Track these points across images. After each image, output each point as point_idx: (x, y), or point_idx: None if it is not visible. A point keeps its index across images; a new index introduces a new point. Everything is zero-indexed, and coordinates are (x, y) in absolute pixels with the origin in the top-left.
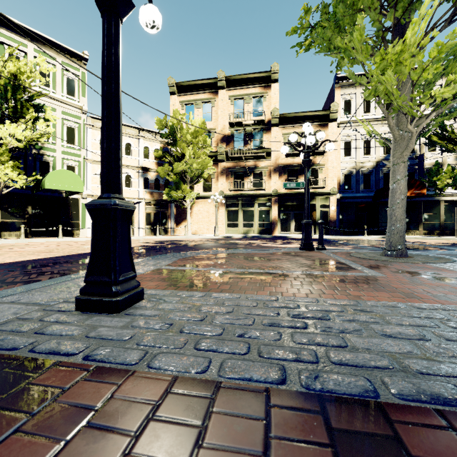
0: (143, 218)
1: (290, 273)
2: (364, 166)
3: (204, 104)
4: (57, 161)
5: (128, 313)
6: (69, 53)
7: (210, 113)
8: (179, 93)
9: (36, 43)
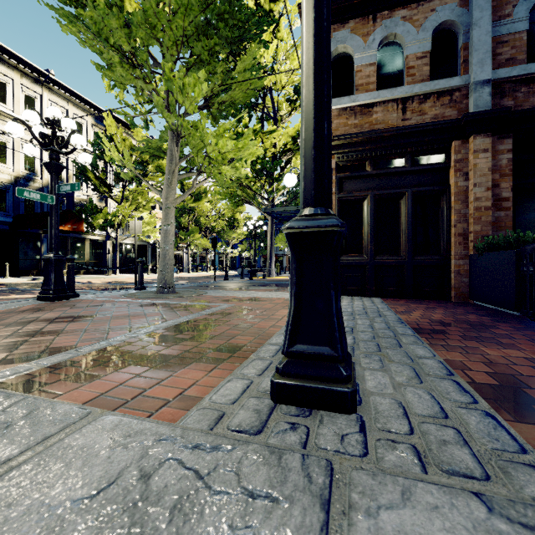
0: None
1: (195, 318)
2: None
3: None
4: None
5: None
6: None
7: None
8: None
9: None
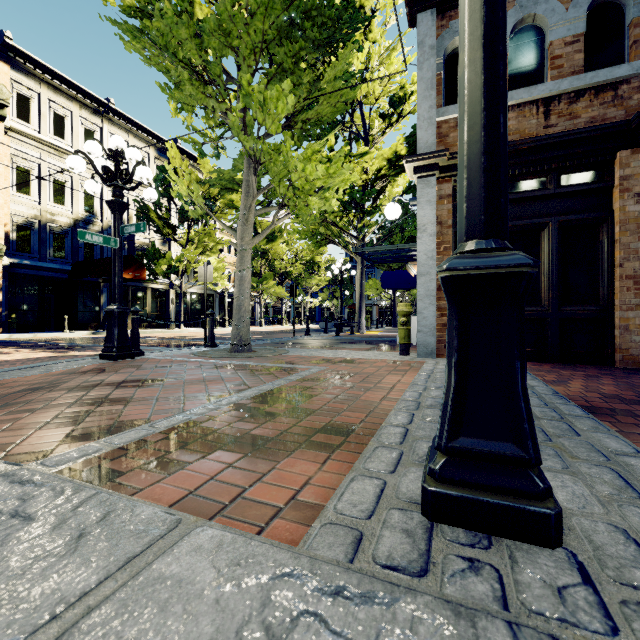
0: None
1: (283, 385)
2: (56, 221)
3: None
4: None
5: None
6: None
7: None
8: None
9: None
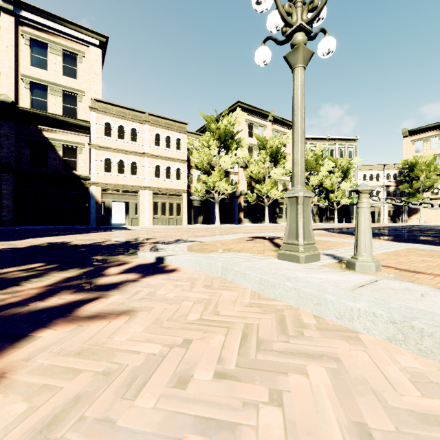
0: (386, 214)
1: None
2: None
3: (432, 138)
4: (345, 189)
5: None
6: (350, 140)
7: (437, 144)
8: (410, 135)
9: (339, 142)
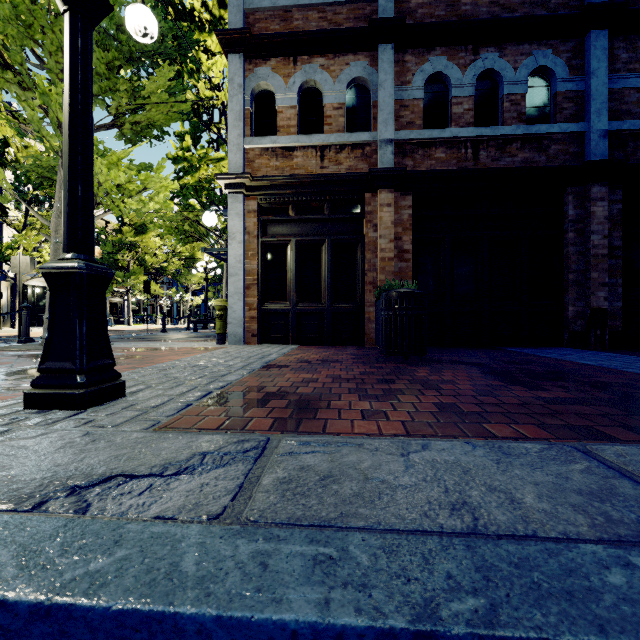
0: None
1: None
2: None
3: None
4: None
5: (130, 392)
6: None
7: None
8: None
9: None
